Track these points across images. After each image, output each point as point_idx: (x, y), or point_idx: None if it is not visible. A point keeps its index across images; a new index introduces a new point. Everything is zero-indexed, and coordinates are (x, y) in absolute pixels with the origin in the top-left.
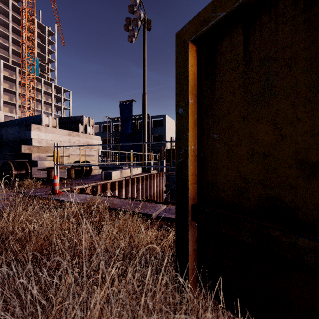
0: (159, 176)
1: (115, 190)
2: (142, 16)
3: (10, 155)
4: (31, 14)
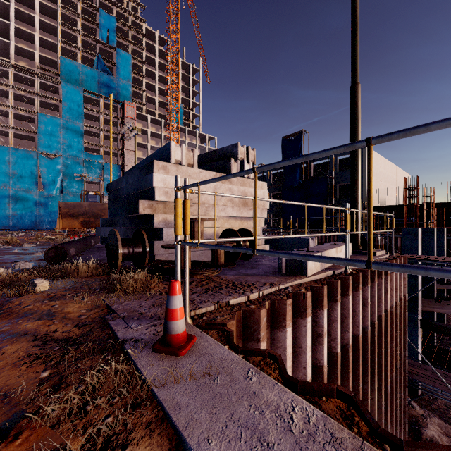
0: None
1: (321, 307)
2: None
3: (129, 219)
4: (175, 52)
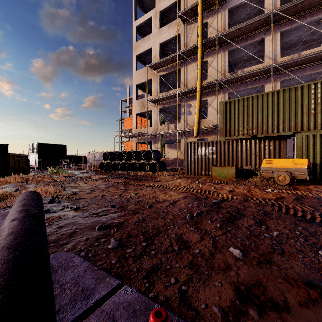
0: None
1: None
2: None
3: None
4: None
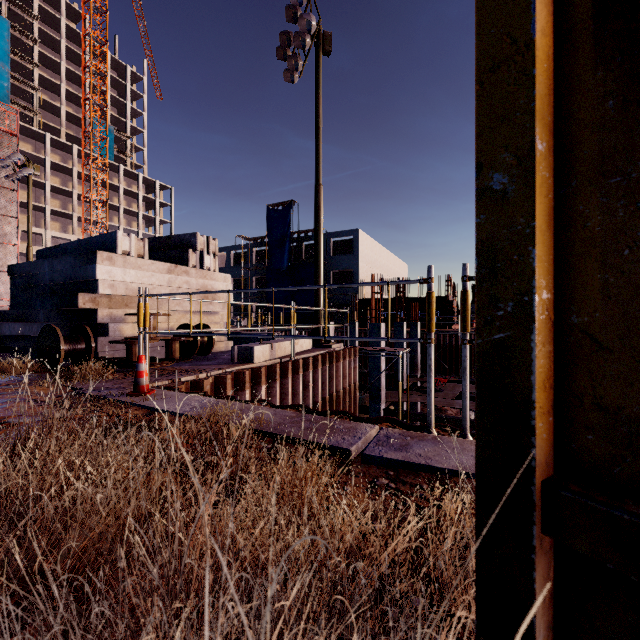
0: (349, 356)
1: (260, 384)
2: (314, 26)
3: (58, 313)
4: (99, 43)
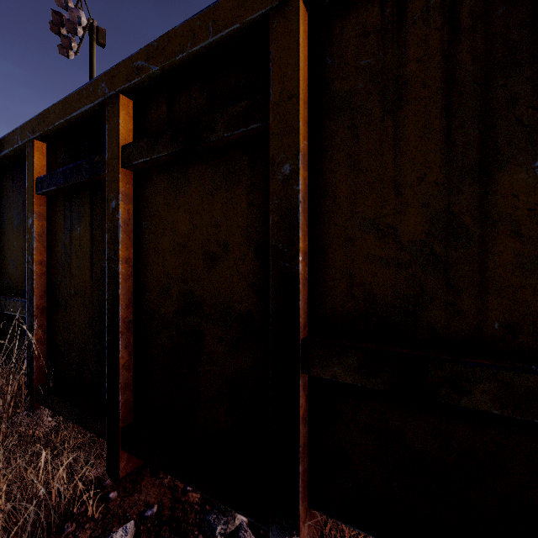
0: None
1: None
2: (85, 22)
3: None
4: None
